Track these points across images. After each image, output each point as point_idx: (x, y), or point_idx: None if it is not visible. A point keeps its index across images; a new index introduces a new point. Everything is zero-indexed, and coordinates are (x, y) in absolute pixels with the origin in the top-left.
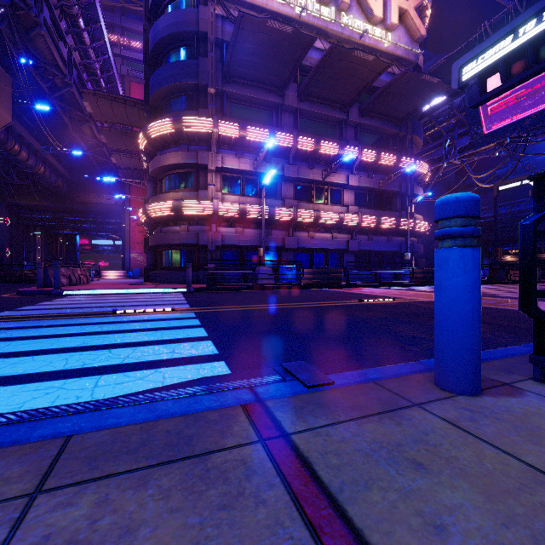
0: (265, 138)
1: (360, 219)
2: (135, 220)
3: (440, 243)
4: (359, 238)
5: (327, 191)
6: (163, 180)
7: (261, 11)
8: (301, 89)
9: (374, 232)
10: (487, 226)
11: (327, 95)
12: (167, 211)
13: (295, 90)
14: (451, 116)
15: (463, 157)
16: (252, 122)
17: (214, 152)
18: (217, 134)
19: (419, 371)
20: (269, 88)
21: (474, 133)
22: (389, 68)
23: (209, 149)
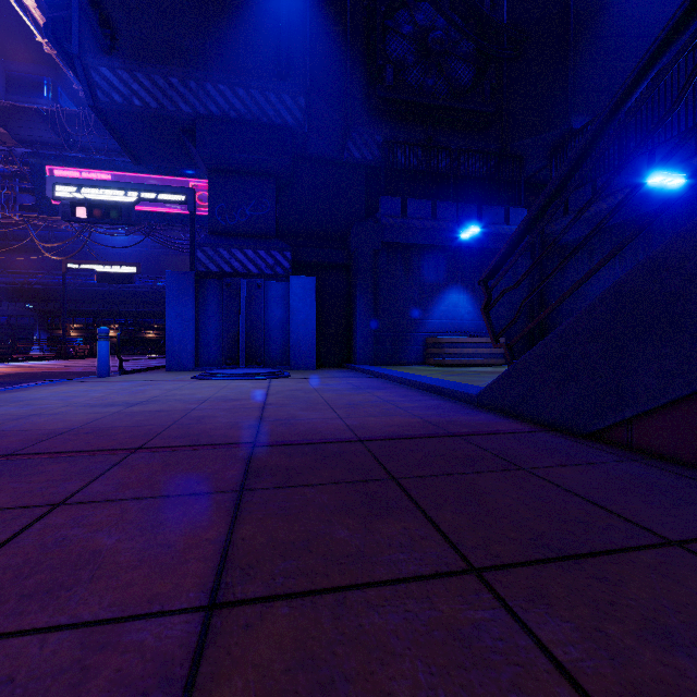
0: None
1: None
2: None
3: (100, 339)
4: None
5: None
6: None
7: None
8: None
9: None
10: (46, 293)
11: None
12: None
13: None
14: (11, 162)
15: (26, 216)
16: None
17: None
18: None
19: (91, 377)
20: None
21: (41, 197)
22: None
23: None
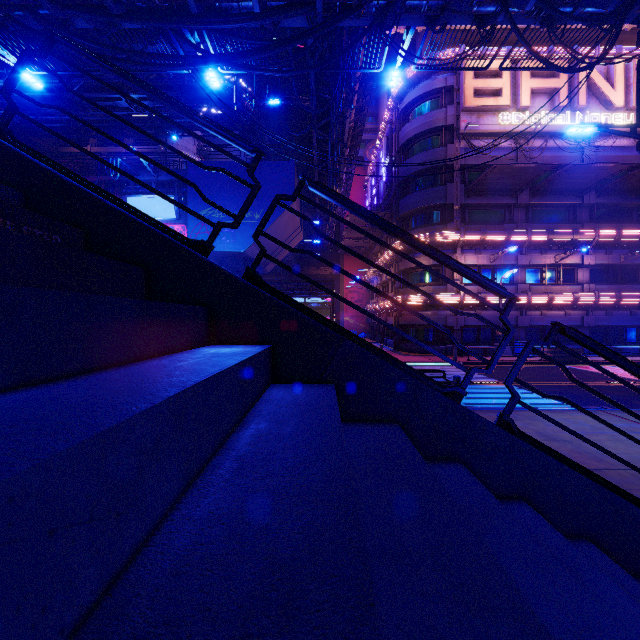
0: (501, 238)
1: (597, 297)
2: (348, 287)
3: None
4: (596, 313)
5: (559, 272)
6: (411, 274)
7: (497, 135)
8: (534, 189)
9: (613, 307)
10: None
11: (560, 188)
12: (423, 302)
13: (528, 189)
14: None
15: None
16: (486, 221)
17: (458, 255)
18: (462, 241)
19: (636, 410)
20: (504, 194)
21: None
22: (632, 143)
23: (453, 252)
